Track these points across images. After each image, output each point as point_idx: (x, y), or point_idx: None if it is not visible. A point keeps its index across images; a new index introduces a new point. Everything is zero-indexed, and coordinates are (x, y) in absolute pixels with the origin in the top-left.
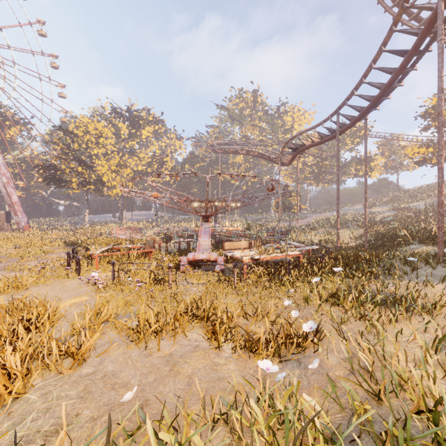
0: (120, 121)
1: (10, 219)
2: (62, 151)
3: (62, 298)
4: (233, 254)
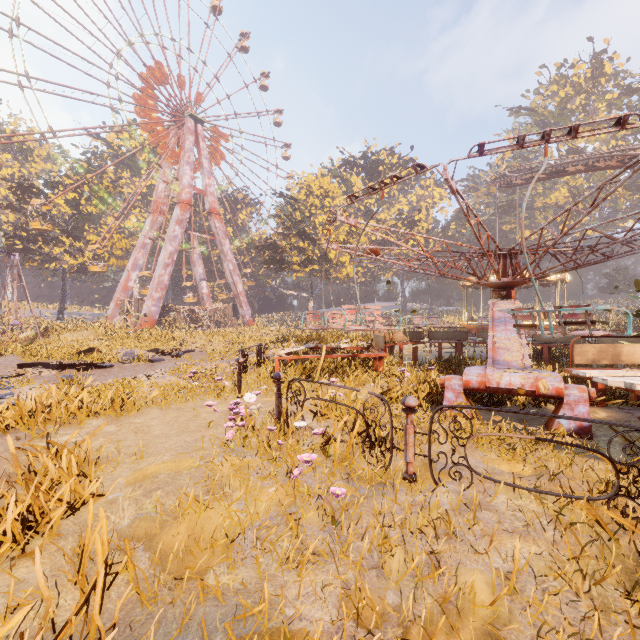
0: (352, 174)
1: (236, 313)
2: (283, 225)
3: (156, 449)
4: (630, 383)
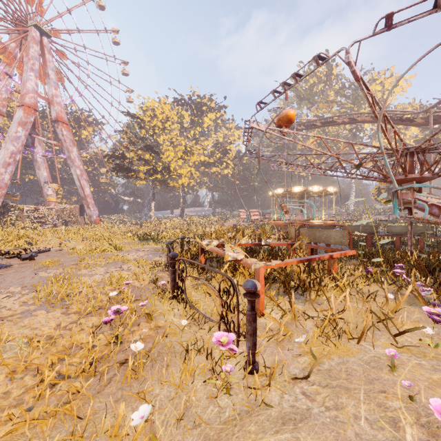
0: (182, 110)
1: (83, 213)
2: (129, 140)
3: None
4: None
